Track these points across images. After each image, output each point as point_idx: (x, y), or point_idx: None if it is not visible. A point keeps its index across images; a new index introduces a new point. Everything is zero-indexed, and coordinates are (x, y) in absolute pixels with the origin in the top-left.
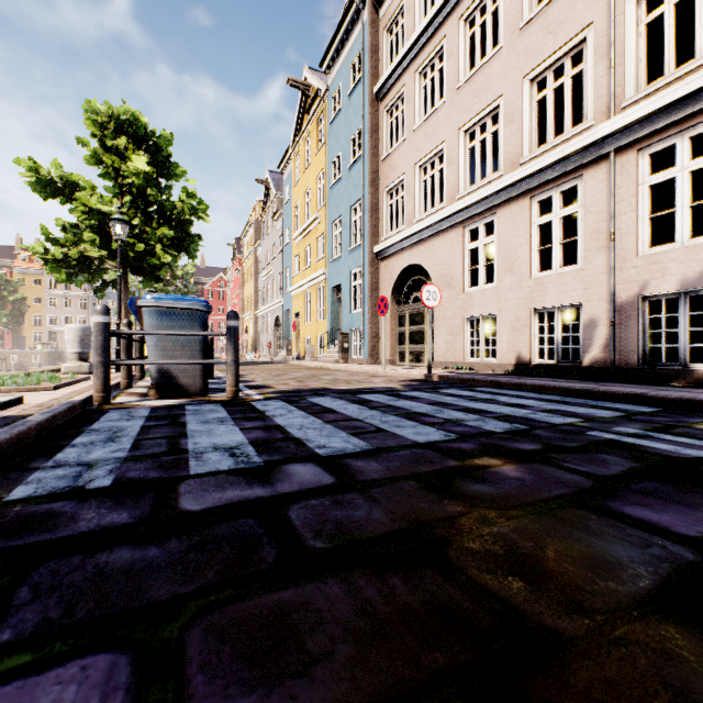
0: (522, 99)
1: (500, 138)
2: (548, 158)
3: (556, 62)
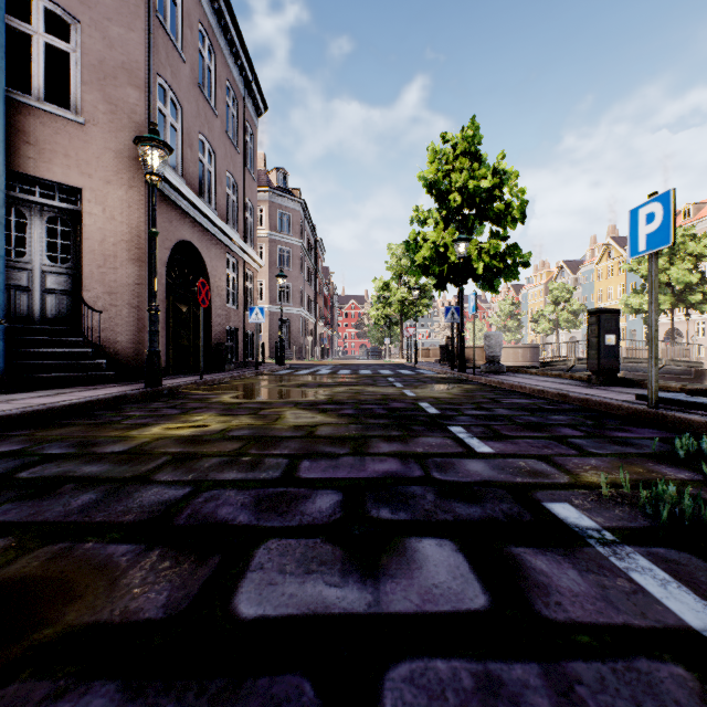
0: None
1: None
2: None
3: None
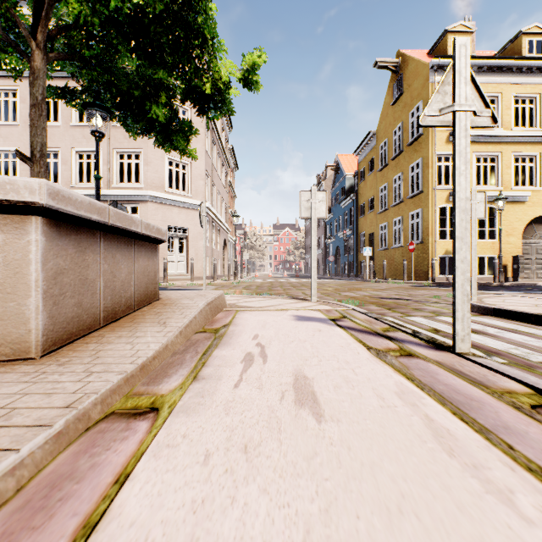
0: (72, 157)
1: (59, 168)
2: (85, 192)
3: (88, 151)
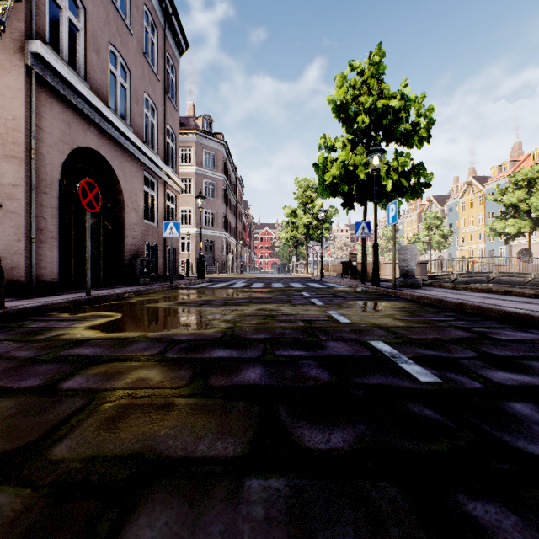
0: None
1: None
2: None
3: None
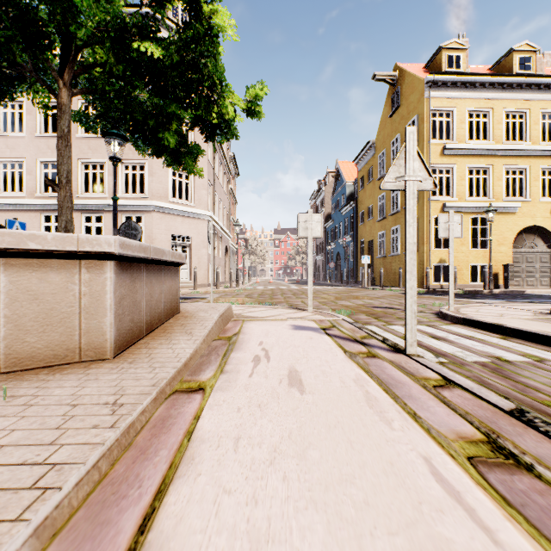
0: (78, 168)
1: None
2: (91, 202)
3: (94, 162)
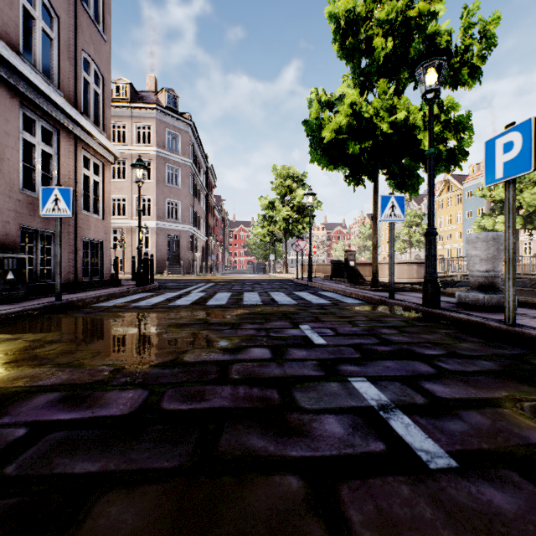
0: None
1: None
2: None
3: None
